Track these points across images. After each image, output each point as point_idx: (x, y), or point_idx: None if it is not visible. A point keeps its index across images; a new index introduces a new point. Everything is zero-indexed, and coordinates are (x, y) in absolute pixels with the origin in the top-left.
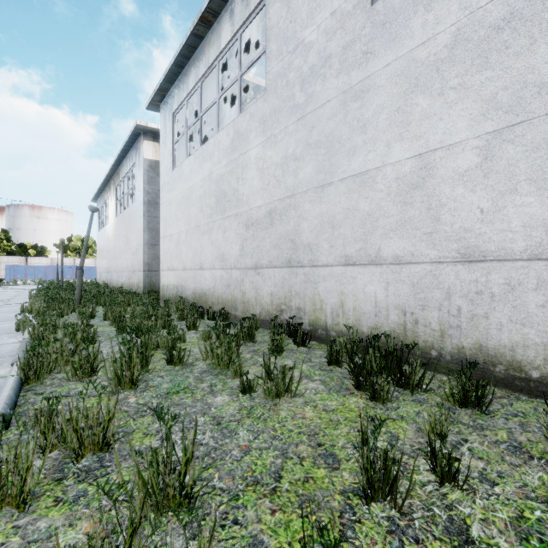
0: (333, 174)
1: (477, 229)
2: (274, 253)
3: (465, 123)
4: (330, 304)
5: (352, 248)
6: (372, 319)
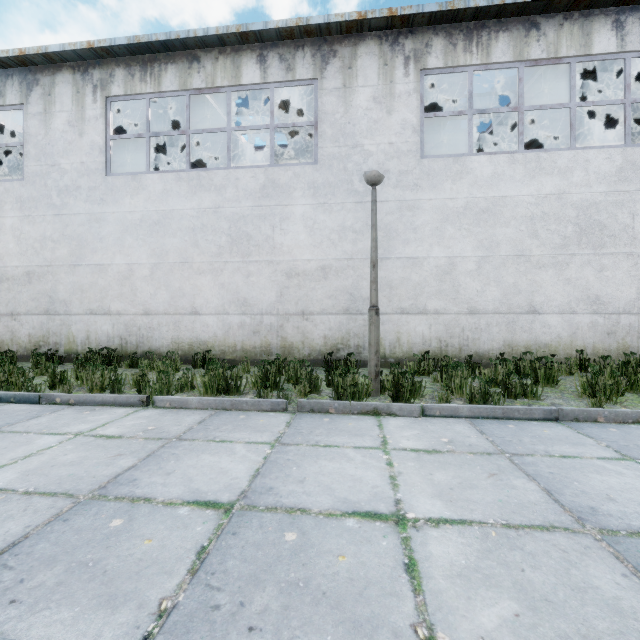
0: (83, 259)
1: (149, 301)
2: (33, 304)
3: (146, 256)
4: (80, 338)
5: (95, 305)
6: (106, 344)
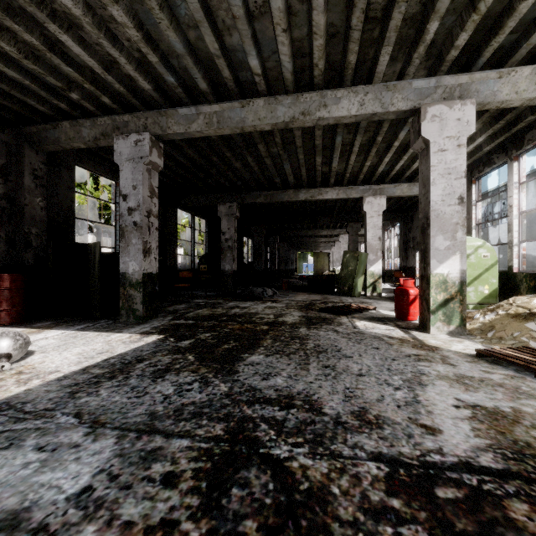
0: None
1: None
2: None
3: None
4: None
5: None
6: None
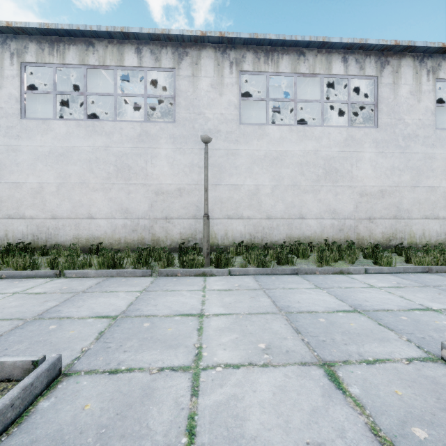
0: (2, 178)
1: (56, 209)
2: None
3: (53, 178)
4: None
5: (12, 212)
6: (21, 240)
